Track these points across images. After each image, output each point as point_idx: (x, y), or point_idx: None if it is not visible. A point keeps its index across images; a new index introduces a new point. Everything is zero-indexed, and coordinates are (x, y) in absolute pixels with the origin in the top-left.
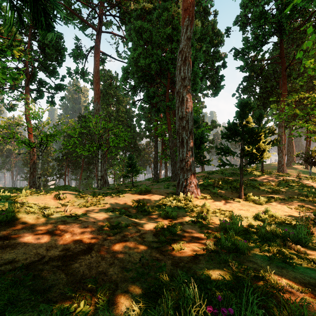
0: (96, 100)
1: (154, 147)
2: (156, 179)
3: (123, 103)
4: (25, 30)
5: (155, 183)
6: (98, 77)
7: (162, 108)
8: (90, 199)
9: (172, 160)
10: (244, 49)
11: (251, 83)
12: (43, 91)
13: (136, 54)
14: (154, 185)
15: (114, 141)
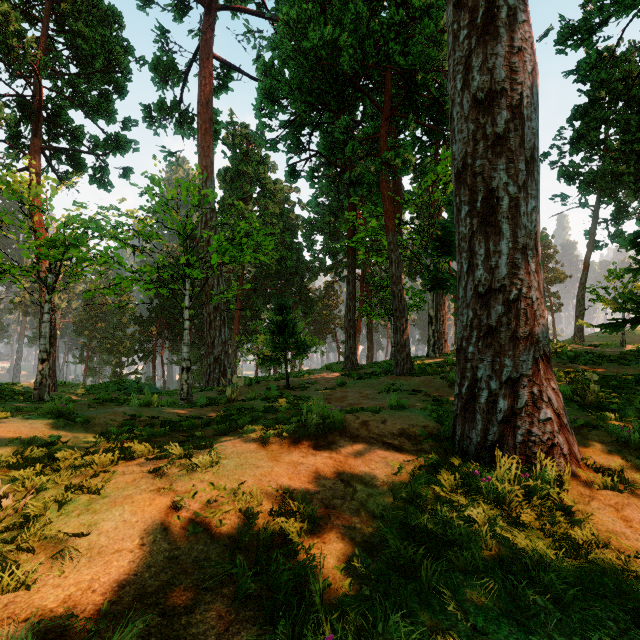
0: (202, 172)
1: (347, 283)
2: (351, 367)
3: (275, 196)
4: (39, 11)
5: (352, 382)
6: (207, 116)
7: (368, 173)
8: (4, 499)
9: (397, 316)
10: (591, 14)
11: (597, 120)
12: (75, 150)
13: (296, 11)
14: (348, 386)
15: (221, 247)
